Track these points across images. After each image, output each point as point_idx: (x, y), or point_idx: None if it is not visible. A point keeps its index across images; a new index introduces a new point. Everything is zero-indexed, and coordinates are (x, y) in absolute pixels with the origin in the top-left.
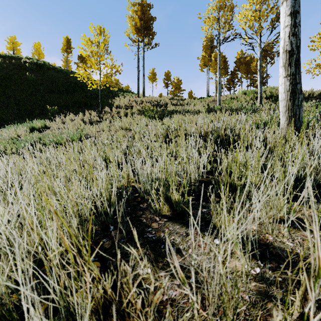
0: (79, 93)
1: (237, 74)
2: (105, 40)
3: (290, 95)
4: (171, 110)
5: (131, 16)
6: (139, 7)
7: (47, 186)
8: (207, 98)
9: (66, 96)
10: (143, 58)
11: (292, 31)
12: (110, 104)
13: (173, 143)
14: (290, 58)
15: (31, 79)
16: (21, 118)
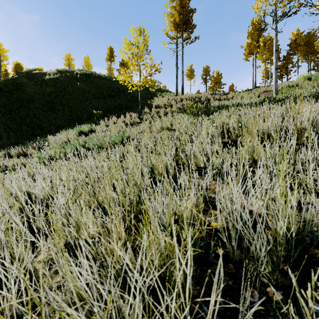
0: (120, 96)
1: (292, 58)
2: (145, 40)
3: None
4: (215, 106)
5: (170, 13)
6: (178, 2)
7: (77, 225)
8: (256, 89)
9: (109, 100)
10: (182, 55)
11: None
12: (149, 105)
13: (246, 146)
14: None
15: (81, 88)
16: (73, 123)
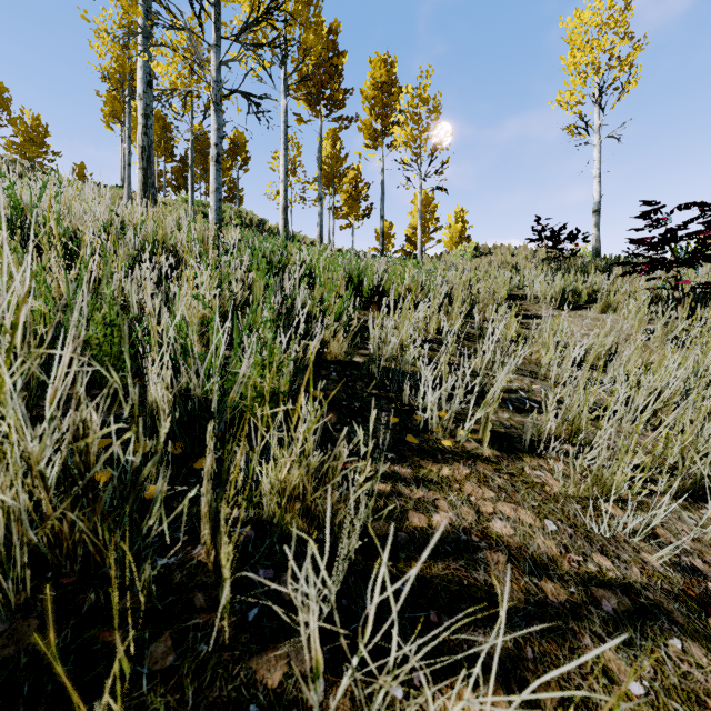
0: None
1: None
2: None
3: (143, 186)
4: None
5: None
6: None
7: None
8: (113, 188)
9: None
10: None
11: (144, 131)
12: None
13: None
14: (143, 154)
15: None
16: None
